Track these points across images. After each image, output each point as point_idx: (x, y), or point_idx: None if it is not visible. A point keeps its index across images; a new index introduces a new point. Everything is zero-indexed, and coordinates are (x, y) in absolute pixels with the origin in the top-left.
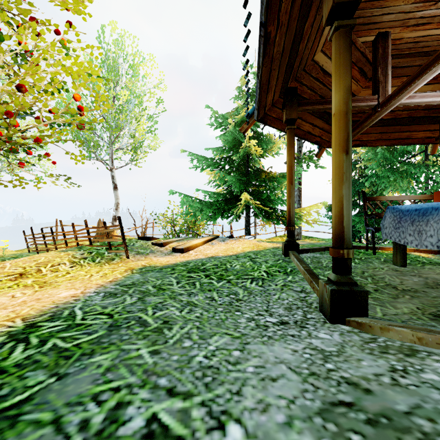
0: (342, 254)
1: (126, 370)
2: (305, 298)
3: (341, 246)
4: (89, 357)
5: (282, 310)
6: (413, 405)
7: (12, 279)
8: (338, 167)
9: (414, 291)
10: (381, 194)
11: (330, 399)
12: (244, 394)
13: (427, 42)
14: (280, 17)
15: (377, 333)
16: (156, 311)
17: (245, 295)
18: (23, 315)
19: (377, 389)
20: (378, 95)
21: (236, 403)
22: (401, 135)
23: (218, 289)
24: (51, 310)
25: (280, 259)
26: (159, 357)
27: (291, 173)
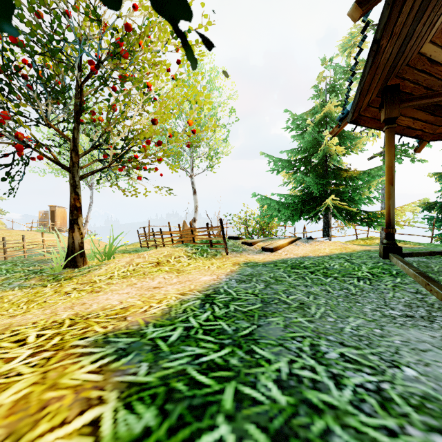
0: None
1: (298, 328)
2: (423, 298)
3: None
4: (266, 318)
5: (402, 306)
6: None
7: (153, 266)
8: None
9: None
10: None
11: None
12: (402, 355)
13: None
14: (393, 30)
15: None
16: (288, 295)
17: (357, 291)
18: (194, 289)
19: None
20: None
21: (399, 358)
22: None
23: (329, 284)
24: (210, 288)
25: (379, 262)
26: (315, 324)
27: (391, 174)
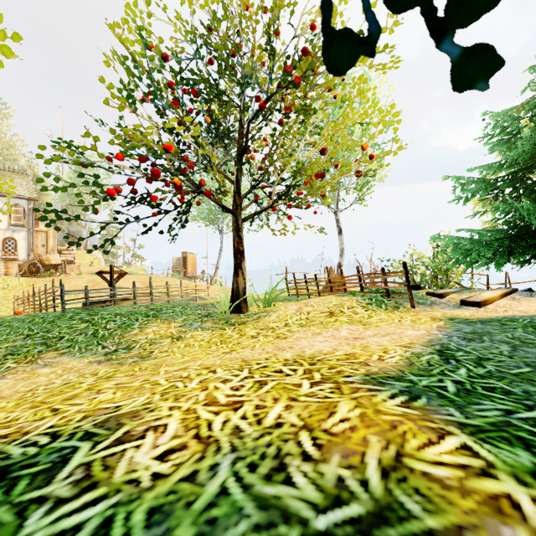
0: None
1: None
2: None
3: None
4: None
5: None
6: None
7: (327, 316)
8: None
9: None
10: None
11: None
12: None
13: None
14: None
15: None
16: None
17: None
18: (413, 342)
19: None
20: None
21: None
22: None
23: None
24: (432, 343)
25: None
26: None
27: None
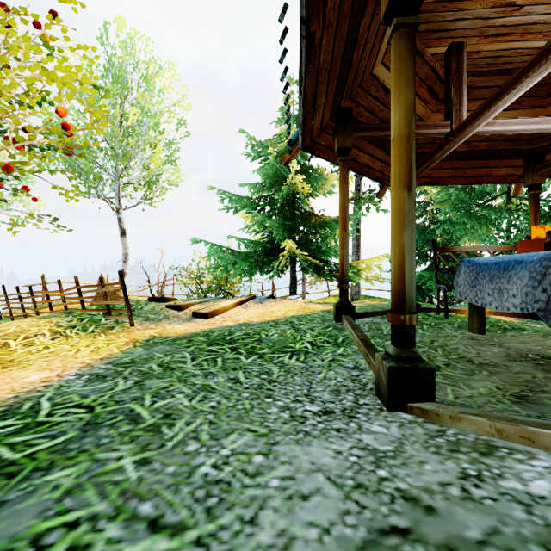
0: (403, 320)
1: (94, 492)
2: (358, 376)
3: (402, 310)
4: (44, 474)
5: (328, 394)
6: (489, 529)
7: None
8: (398, 207)
9: (494, 365)
10: (456, 244)
11: (379, 525)
12: (260, 523)
13: (509, 58)
14: (326, 13)
15: (446, 424)
16: (156, 401)
17: (281, 374)
18: None
19: (443, 506)
20: (451, 120)
21: (246, 537)
22: (478, 171)
23: (246, 367)
24: (7, 402)
25: (330, 326)
26: (147, 470)
27: (345, 216)
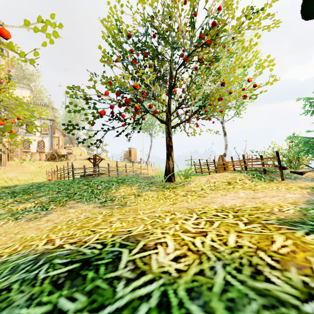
0: None
1: None
2: None
3: None
4: None
5: None
6: None
7: (227, 184)
8: None
9: None
10: None
11: None
12: None
13: None
14: None
15: None
16: None
17: None
18: (297, 201)
19: None
20: None
21: None
22: None
23: None
24: (310, 202)
25: None
26: None
27: None
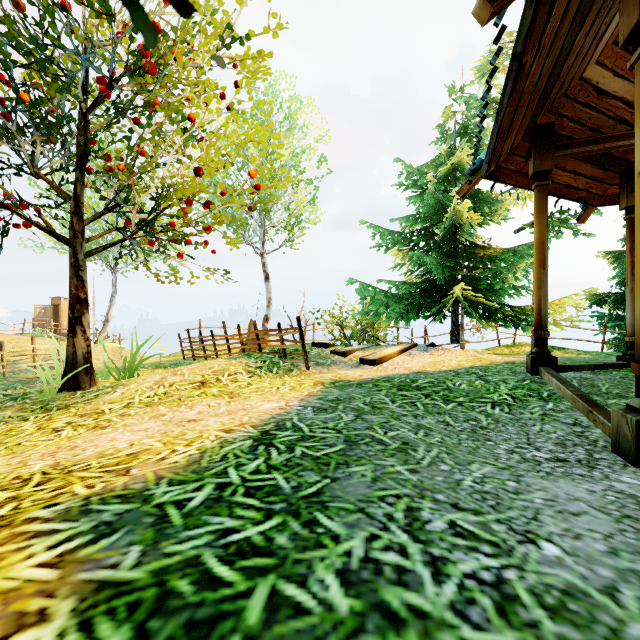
0: None
1: (393, 482)
2: (583, 433)
3: None
4: (347, 467)
5: (552, 445)
6: None
7: (195, 387)
8: None
9: None
10: None
11: None
12: (543, 521)
13: None
14: (542, 41)
15: None
16: (386, 431)
17: (490, 422)
18: (248, 422)
19: None
20: None
21: (537, 526)
22: None
23: (450, 413)
24: (271, 420)
25: (525, 379)
26: (420, 476)
27: (543, 252)
